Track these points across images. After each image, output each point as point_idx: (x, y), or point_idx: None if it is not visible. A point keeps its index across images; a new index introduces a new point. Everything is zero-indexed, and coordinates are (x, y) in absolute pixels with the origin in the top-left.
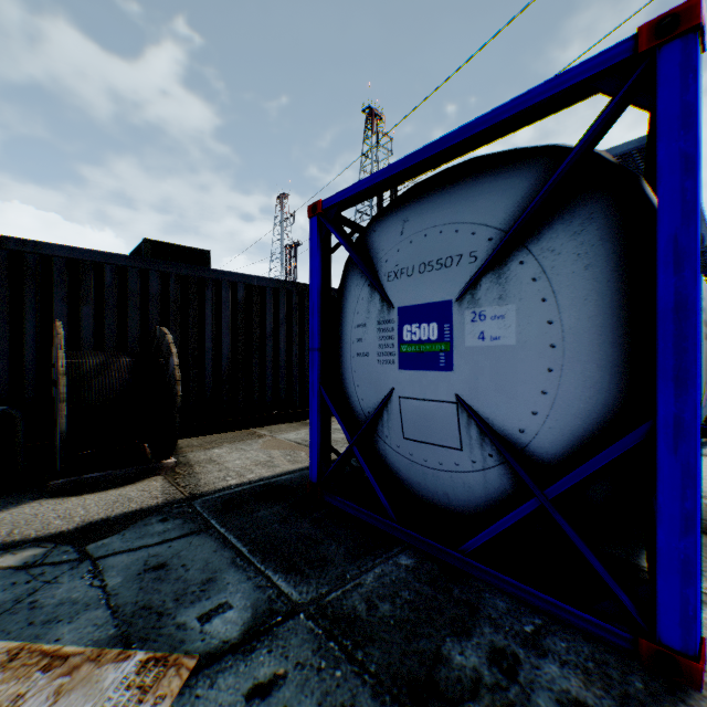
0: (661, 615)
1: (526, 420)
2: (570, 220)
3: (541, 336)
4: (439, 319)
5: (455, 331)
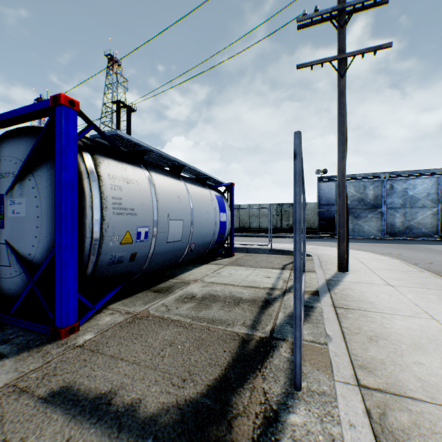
0: (56, 317)
1: (32, 249)
2: (48, 164)
3: (35, 212)
4: (1, 203)
5: (6, 209)
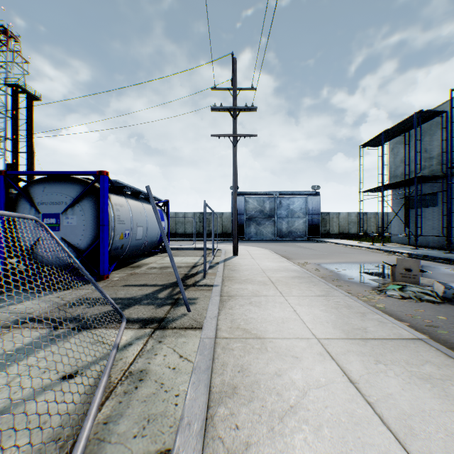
0: (101, 271)
1: (79, 241)
2: (89, 199)
3: (82, 223)
4: (57, 218)
5: (62, 221)
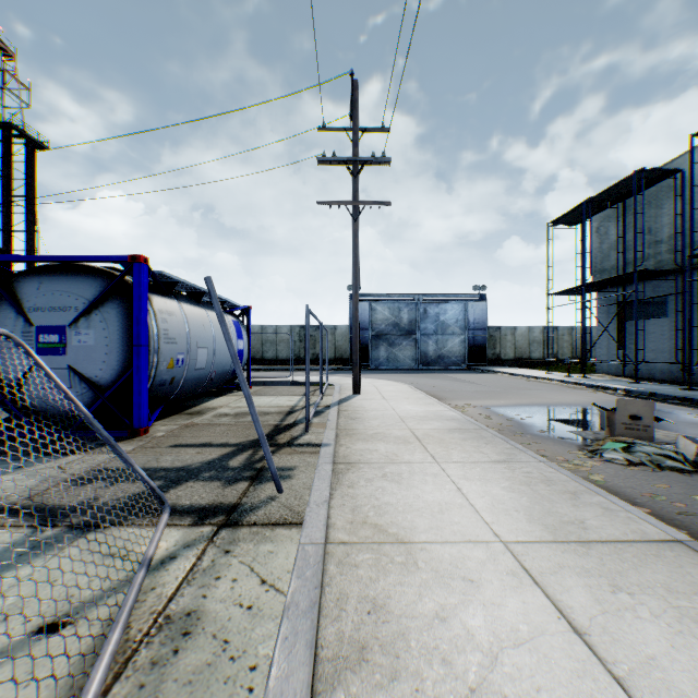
0: (135, 421)
1: (99, 372)
2: (115, 303)
3: (104, 342)
4: (61, 333)
5: (69, 339)
